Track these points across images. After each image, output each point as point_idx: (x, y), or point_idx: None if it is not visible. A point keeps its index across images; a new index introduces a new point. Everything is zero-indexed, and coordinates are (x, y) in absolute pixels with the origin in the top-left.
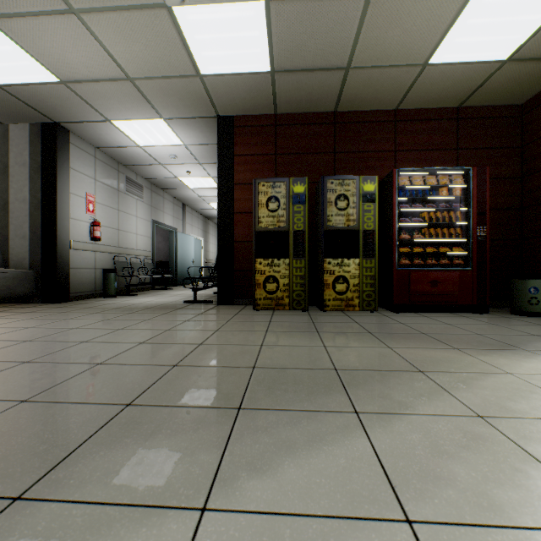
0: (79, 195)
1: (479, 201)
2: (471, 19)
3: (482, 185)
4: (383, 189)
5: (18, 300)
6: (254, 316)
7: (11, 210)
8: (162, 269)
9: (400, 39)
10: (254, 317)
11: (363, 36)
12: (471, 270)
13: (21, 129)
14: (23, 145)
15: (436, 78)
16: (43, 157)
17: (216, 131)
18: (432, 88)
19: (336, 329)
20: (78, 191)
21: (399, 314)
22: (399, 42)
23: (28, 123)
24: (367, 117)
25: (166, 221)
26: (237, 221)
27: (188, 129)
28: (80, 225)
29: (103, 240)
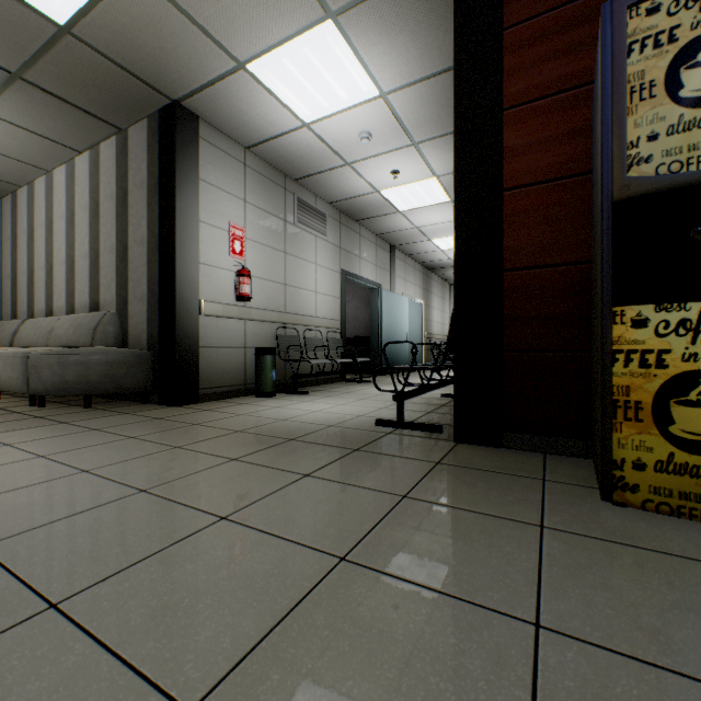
0: (217, 226)
1: None
2: None
3: None
4: None
5: (135, 397)
6: (650, 574)
7: (130, 259)
8: (361, 348)
9: None
10: (661, 589)
11: None
12: None
13: (139, 131)
14: (141, 155)
15: None
16: (160, 165)
17: (450, 17)
18: None
19: None
20: (214, 219)
21: None
22: None
23: (146, 119)
24: None
25: (363, 272)
26: (510, 213)
27: (386, 36)
28: (219, 275)
29: (258, 301)
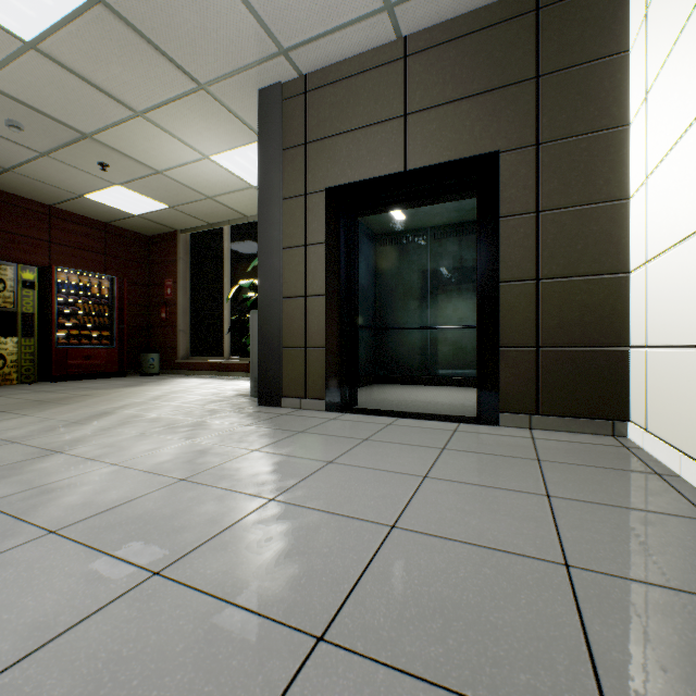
0: None
1: (122, 301)
2: (115, 193)
3: (123, 290)
4: (41, 277)
5: None
6: None
7: None
8: None
9: (64, 179)
10: None
11: (32, 165)
12: (116, 348)
13: None
14: None
15: (91, 204)
16: None
17: None
18: (87, 207)
19: (11, 393)
20: None
21: (60, 383)
22: (63, 180)
23: None
24: (20, 201)
25: None
26: None
27: None
28: None
29: None
